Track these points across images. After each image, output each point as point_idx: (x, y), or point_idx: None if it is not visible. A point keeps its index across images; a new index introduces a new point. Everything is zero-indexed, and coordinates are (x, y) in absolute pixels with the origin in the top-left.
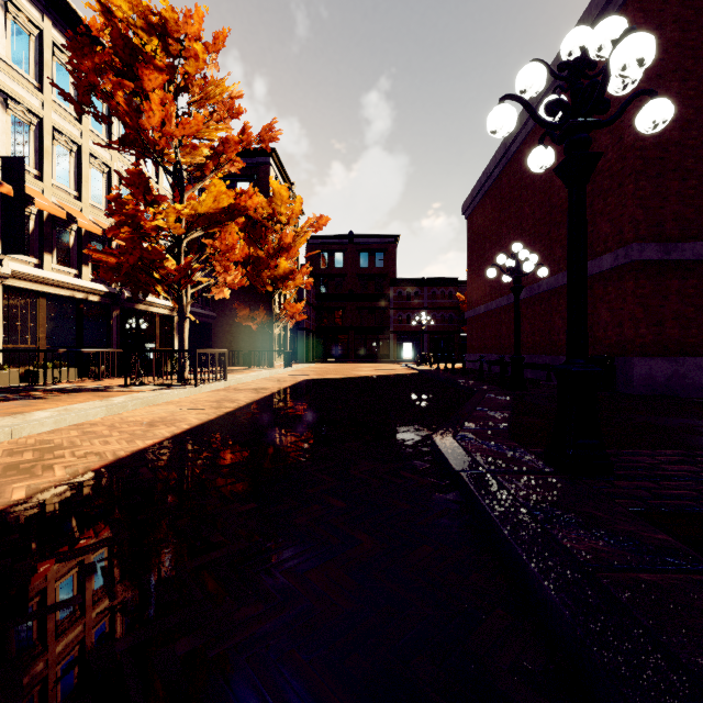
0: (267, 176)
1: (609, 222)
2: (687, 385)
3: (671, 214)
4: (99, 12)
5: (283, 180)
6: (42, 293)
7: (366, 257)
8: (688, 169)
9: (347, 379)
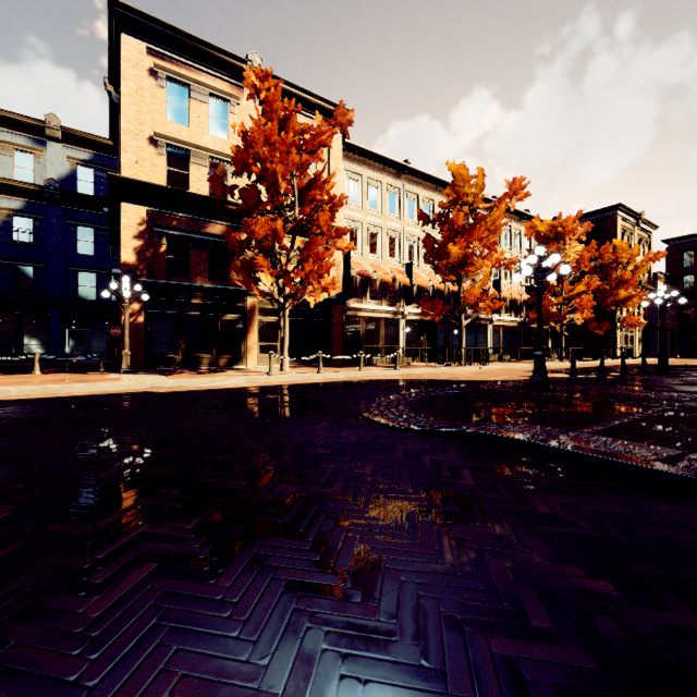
0: (613, 224)
1: None
2: None
3: None
4: (533, 232)
5: (630, 216)
6: (500, 326)
7: None
8: None
9: None
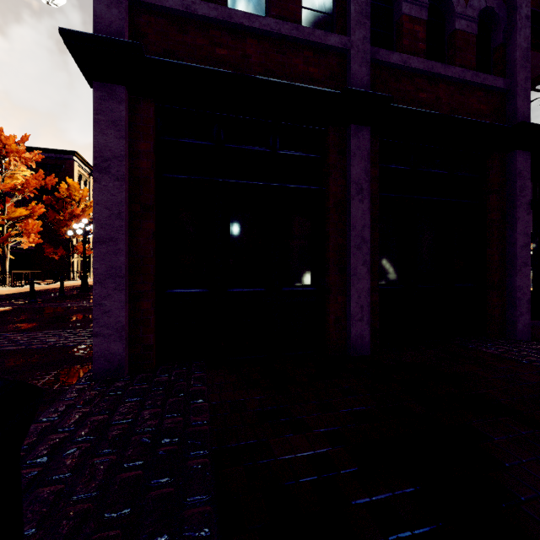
0: (71, 167)
1: None
2: None
3: None
4: None
5: (86, 166)
6: None
7: None
8: None
9: None
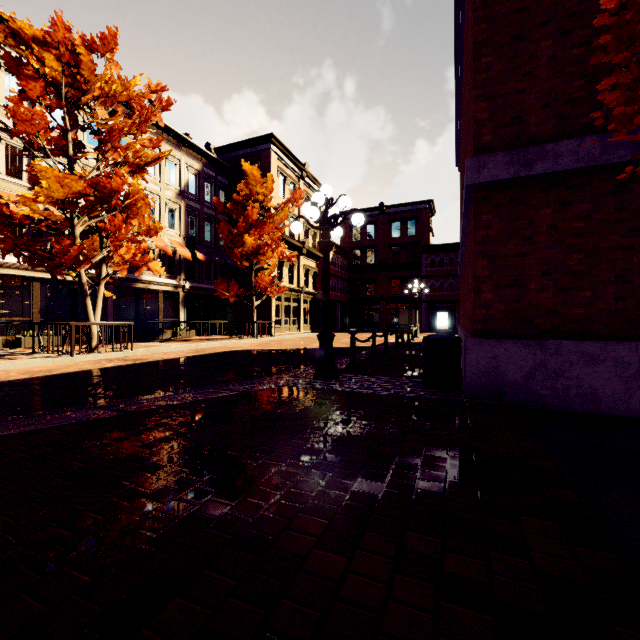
0: (268, 160)
1: (470, 134)
2: (564, 388)
3: (539, 98)
4: None
5: (292, 162)
6: (35, 278)
7: (397, 227)
8: (572, 13)
9: (265, 352)
